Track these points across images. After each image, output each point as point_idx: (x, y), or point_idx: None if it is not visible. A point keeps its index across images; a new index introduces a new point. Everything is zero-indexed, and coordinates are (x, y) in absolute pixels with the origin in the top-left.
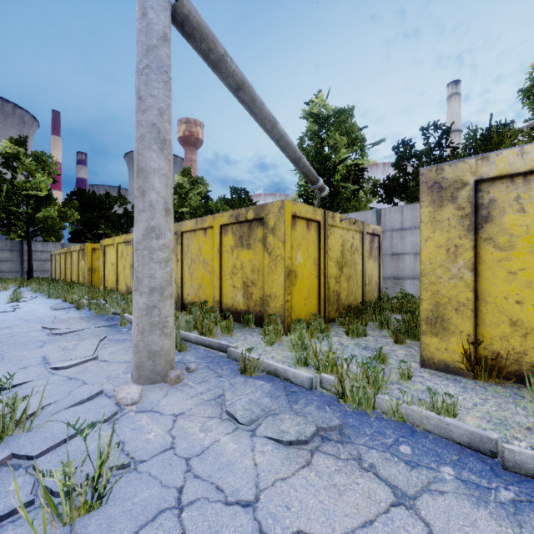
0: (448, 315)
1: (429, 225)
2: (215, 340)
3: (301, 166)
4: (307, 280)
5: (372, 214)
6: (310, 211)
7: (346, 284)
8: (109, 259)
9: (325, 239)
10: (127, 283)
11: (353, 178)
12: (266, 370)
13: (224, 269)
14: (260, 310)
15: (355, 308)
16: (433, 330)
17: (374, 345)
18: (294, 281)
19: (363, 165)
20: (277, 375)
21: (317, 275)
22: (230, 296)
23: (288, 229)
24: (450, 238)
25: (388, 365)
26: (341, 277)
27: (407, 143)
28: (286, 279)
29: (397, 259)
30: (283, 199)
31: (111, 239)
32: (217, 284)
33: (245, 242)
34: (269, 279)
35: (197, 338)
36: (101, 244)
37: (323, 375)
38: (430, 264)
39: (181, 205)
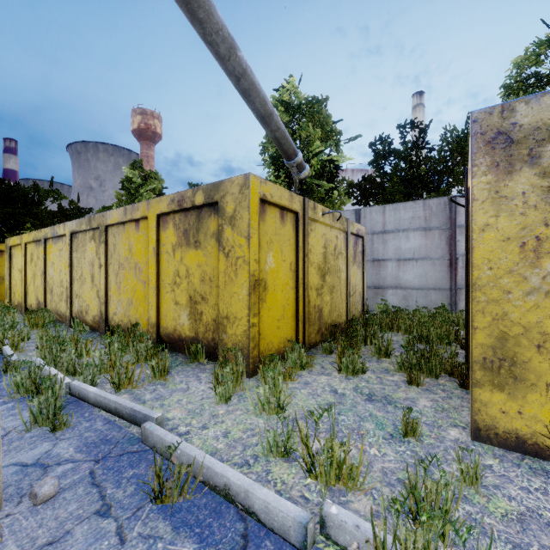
0: (523, 356)
1: (488, 205)
2: (126, 403)
3: (273, 128)
4: (281, 293)
5: (351, 215)
6: (286, 196)
7: (329, 296)
8: (16, 264)
9: (305, 237)
10: (37, 296)
11: (327, 176)
12: (208, 483)
13: (162, 278)
14: (214, 338)
15: (338, 326)
16: (495, 380)
17: (380, 389)
18: (264, 295)
19: (338, 162)
20: (230, 499)
21: (294, 286)
22: (171, 317)
23: (254, 217)
24: (527, 225)
25: (420, 437)
26: (324, 288)
27: (385, 140)
28: (251, 293)
29: (378, 265)
30: (246, 173)
31: (18, 238)
32: (153, 299)
33: (192, 238)
34: (227, 293)
35: (97, 396)
36: (6, 244)
37: (328, 510)
38: (489, 269)
39: (130, 203)
